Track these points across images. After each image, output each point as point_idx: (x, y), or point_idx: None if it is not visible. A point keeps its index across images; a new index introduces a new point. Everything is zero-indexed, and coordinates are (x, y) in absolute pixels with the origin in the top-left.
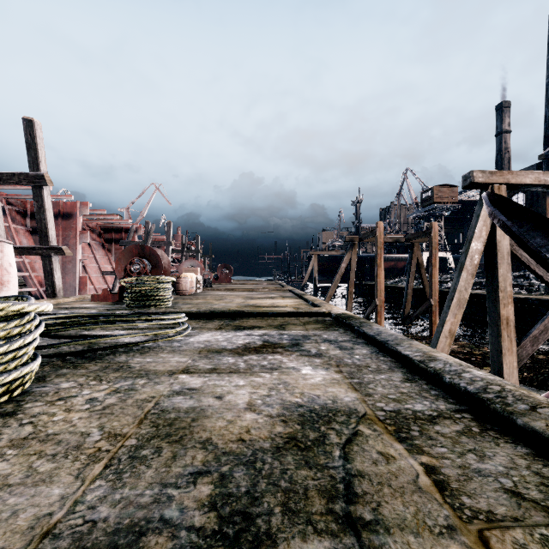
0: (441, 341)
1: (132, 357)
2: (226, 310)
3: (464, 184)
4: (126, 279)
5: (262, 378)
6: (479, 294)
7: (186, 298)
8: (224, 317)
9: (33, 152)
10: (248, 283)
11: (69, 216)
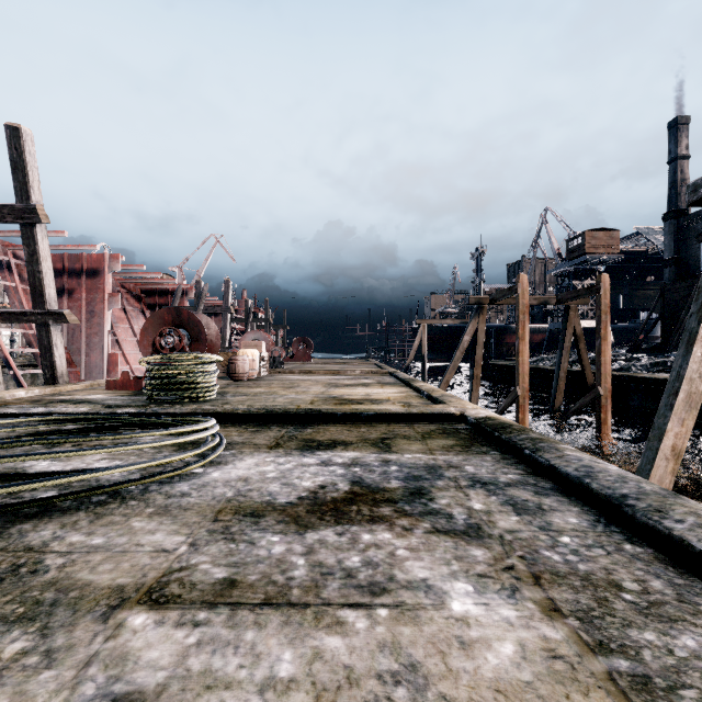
0: (658, 466)
1: (68, 528)
2: (291, 410)
3: (692, 197)
4: (146, 357)
5: (347, 640)
6: None
7: (243, 384)
8: (288, 421)
9: (20, 174)
10: (333, 363)
11: (94, 273)
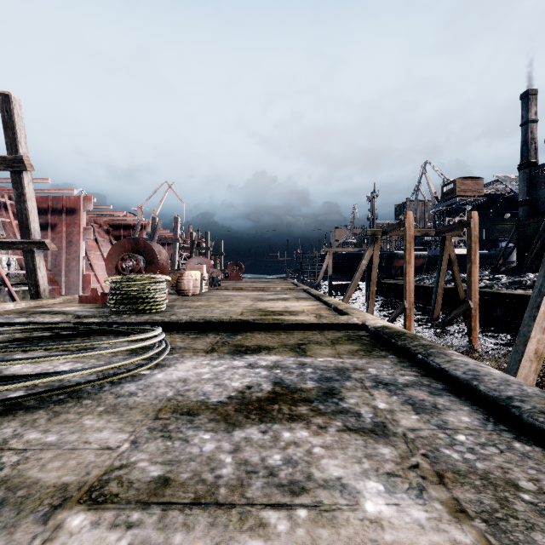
0: (523, 366)
1: (28, 426)
2: (225, 320)
3: None
4: (110, 278)
5: (269, 544)
6: (527, 295)
7: (187, 299)
8: (222, 329)
9: (10, 132)
10: (259, 281)
11: (72, 212)
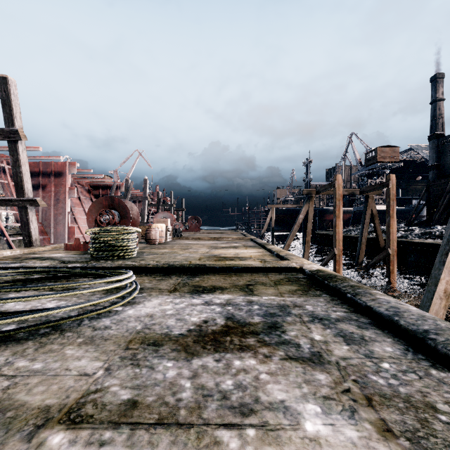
0: (434, 303)
1: (18, 355)
2: (185, 264)
3: None
4: (90, 229)
5: None
6: (436, 244)
7: (154, 247)
8: (183, 272)
9: (7, 108)
10: (214, 232)
11: (59, 174)
